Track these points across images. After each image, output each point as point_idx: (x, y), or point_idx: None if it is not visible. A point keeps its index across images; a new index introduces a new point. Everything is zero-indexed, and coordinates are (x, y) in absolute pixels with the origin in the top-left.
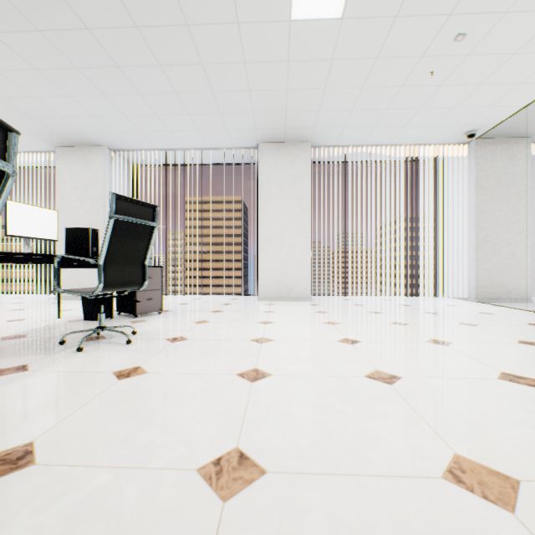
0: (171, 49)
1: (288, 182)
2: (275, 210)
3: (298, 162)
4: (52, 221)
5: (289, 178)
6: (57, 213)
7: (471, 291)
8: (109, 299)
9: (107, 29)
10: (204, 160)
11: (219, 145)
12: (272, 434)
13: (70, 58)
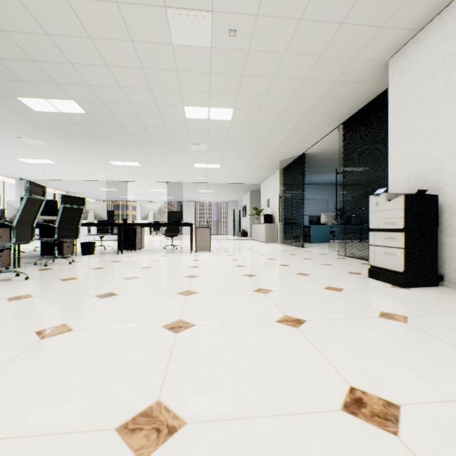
0: None
1: None
2: None
3: None
4: None
5: None
6: None
7: None
8: None
9: None
10: None
11: None
12: None
13: None
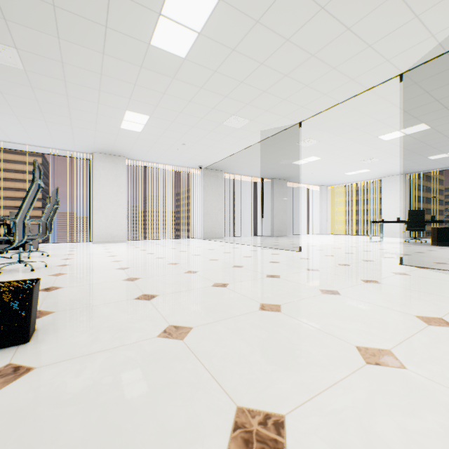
0: (57, 120)
1: (113, 177)
2: (105, 192)
3: (119, 167)
4: None
5: (114, 175)
6: None
7: (202, 235)
8: None
9: (22, 108)
10: (48, 152)
11: (65, 149)
12: (123, 259)
13: None
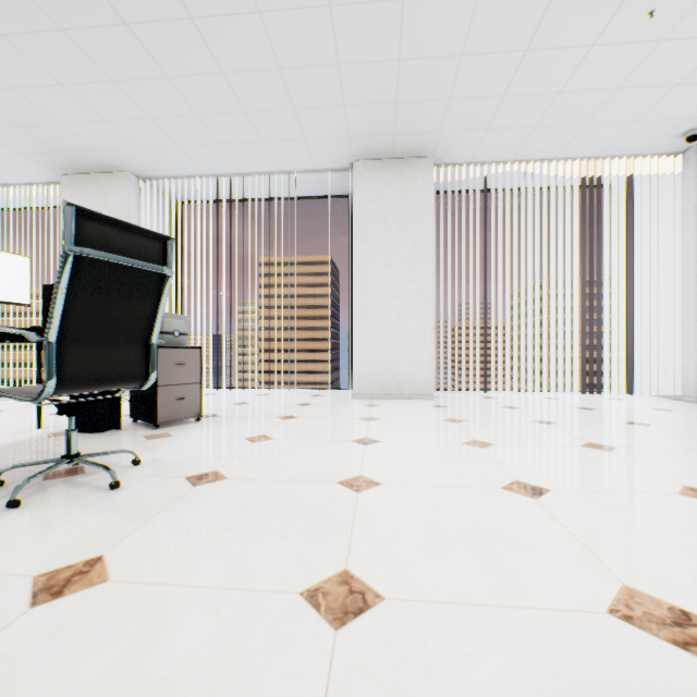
0: None
1: (398, 219)
2: (378, 261)
3: (412, 188)
4: (18, 274)
5: (400, 213)
6: (28, 261)
7: (689, 385)
8: (84, 405)
9: None
10: (274, 193)
11: (294, 167)
12: None
13: (49, 11)
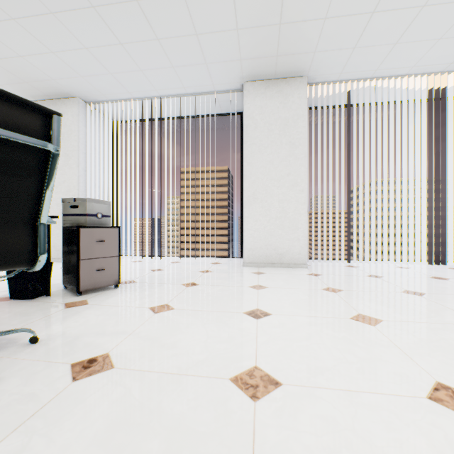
0: None
1: (279, 126)
2: (263, 159)
3: (290, 102)
4: None
5: (280, 121)
6: None
7: None
8: None
9: None
10: (184, 112)
11: (199, 89)
12: None
13: None
